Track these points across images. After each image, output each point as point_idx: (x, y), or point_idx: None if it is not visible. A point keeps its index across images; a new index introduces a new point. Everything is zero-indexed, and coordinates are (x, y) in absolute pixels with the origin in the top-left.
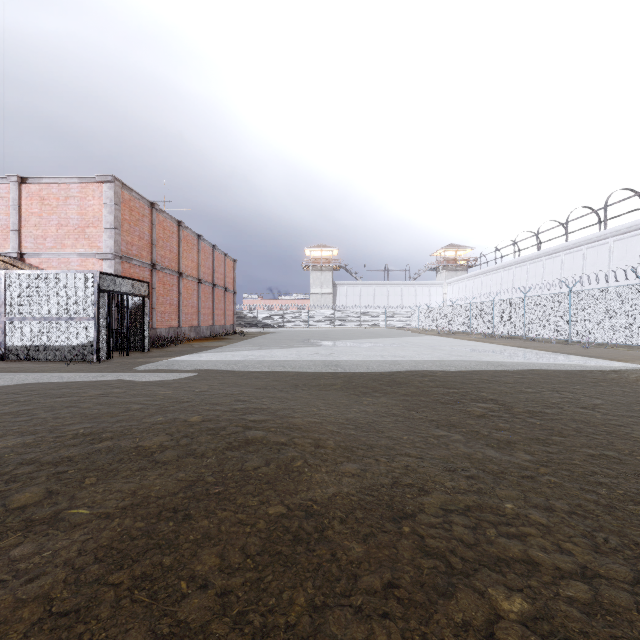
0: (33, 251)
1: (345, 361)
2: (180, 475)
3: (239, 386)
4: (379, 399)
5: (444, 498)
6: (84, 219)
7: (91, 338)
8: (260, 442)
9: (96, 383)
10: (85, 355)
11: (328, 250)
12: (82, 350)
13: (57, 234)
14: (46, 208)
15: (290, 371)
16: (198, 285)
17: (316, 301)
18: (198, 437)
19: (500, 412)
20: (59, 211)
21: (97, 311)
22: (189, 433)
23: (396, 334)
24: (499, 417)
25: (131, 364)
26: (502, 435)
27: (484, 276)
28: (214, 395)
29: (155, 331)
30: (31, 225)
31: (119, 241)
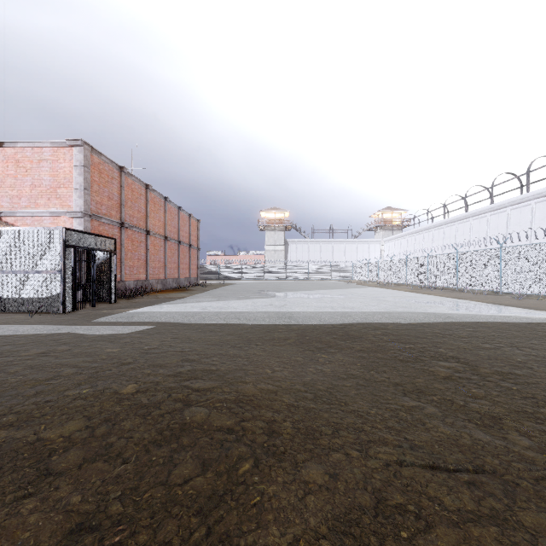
0: (9, 210)
1: (298, 313)
2: (72, 502)
3: (191, 341)
4: (335, 356)
5: (454, 534)
6: (56, 180)
7: (57, 291)
8: (199, 428)
9: (46, 338)
10: (51, 307)
11: (281, 212)
12: (48, 302)
13: (31, 194)
14: (21, 170)
15: (245, 323)
16: (165, 242)
17: (270, 257)
18: (122, 422)
19: (466, 373)
20: (33, 173)
21: (63, 265)
22: (113, 415)
23: (341, 286)
24: (468, 380)
25: (94, 316)
26: (481, 405)
27: (417, 235)
28: (162, 354)
29: (124, 283)
30: (7, 186)
31: (88, 201)
